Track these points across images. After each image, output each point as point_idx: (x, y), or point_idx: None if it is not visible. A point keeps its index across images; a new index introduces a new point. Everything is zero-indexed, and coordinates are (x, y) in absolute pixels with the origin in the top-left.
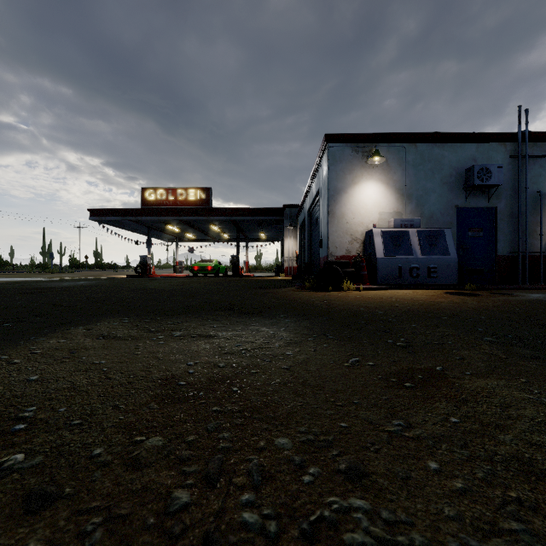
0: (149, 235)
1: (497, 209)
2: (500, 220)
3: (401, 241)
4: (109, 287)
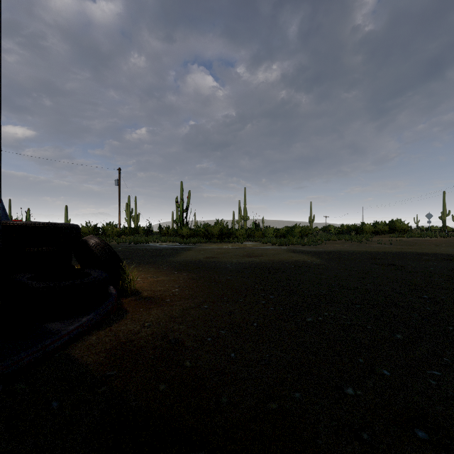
0: None
1: None
2: None
3: None
4: None
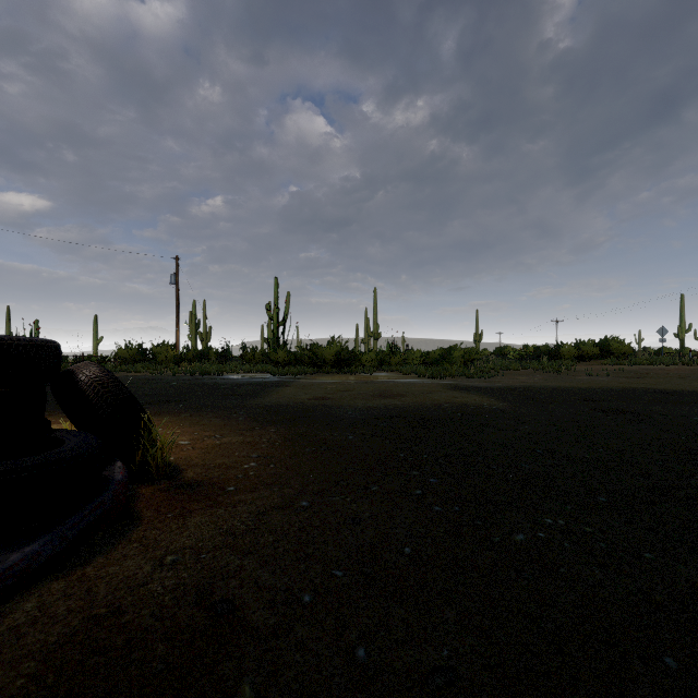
0: None
1: None
2: None
3: None
4: None
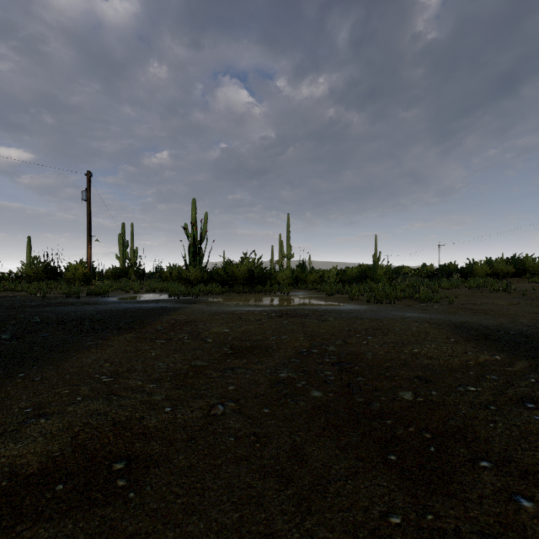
0: None
1: None
2: None
3: None
4: None
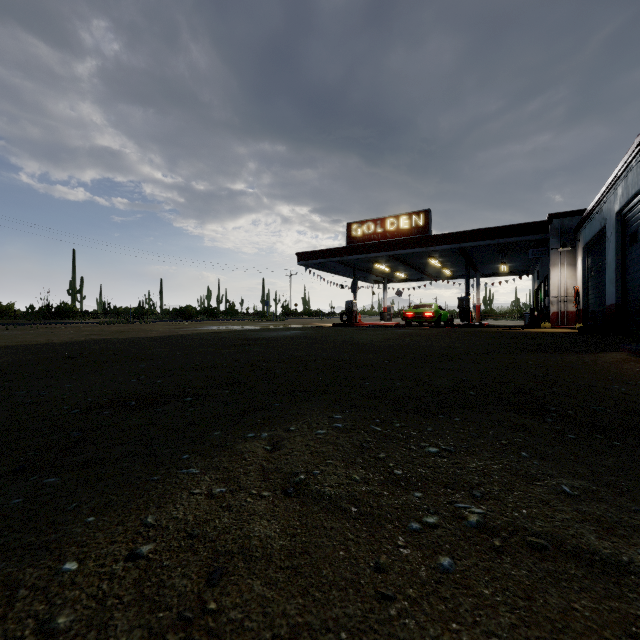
0: (355, 278)
1: None
2: None
3: None
4: (314, 340)
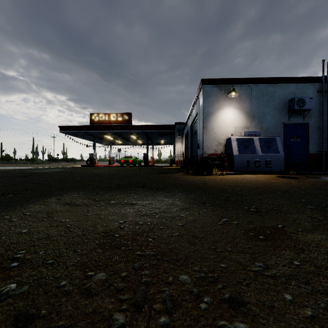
0: (94, 141)
1: (309, 124)
2: (311, 131)
3: (248, 145)
4: (71, 173)
